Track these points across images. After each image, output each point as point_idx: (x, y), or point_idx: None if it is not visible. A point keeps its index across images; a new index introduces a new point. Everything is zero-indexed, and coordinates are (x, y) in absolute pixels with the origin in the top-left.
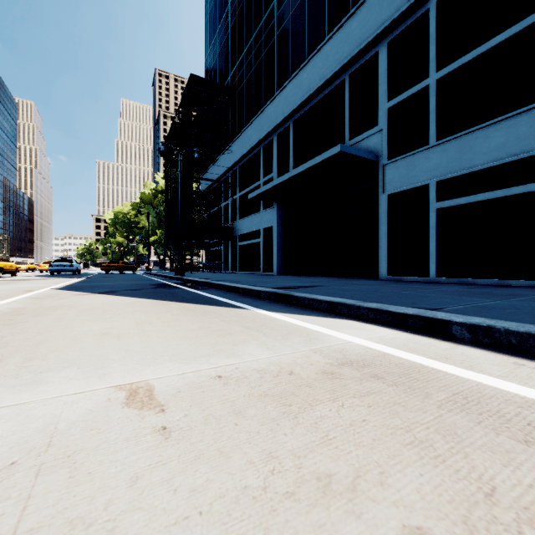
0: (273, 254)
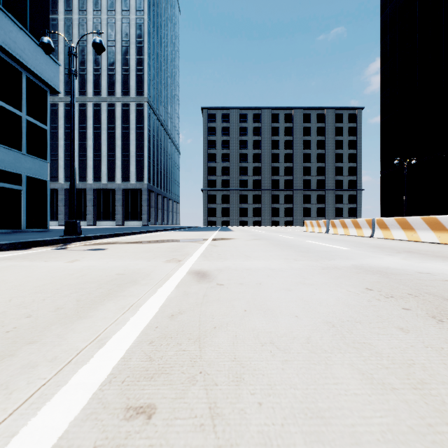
0: None
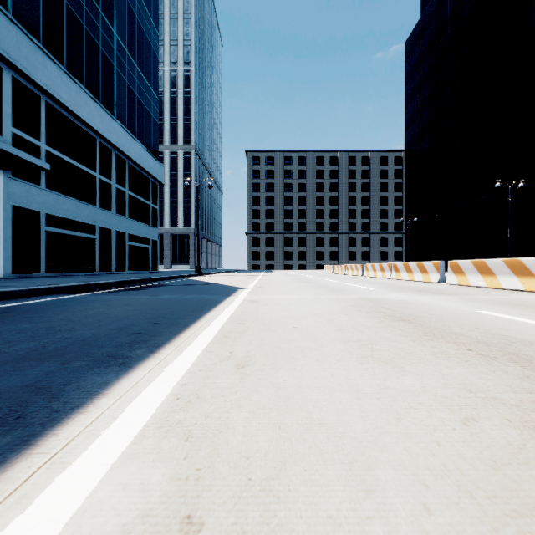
0: None
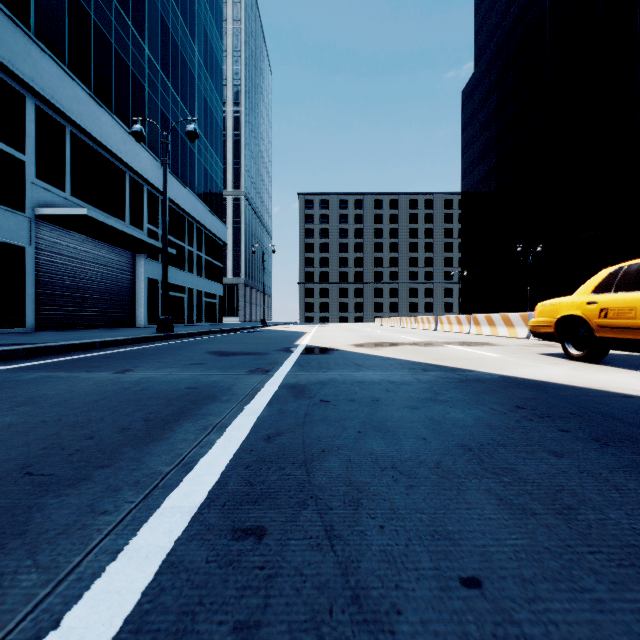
0: (28, 297)
